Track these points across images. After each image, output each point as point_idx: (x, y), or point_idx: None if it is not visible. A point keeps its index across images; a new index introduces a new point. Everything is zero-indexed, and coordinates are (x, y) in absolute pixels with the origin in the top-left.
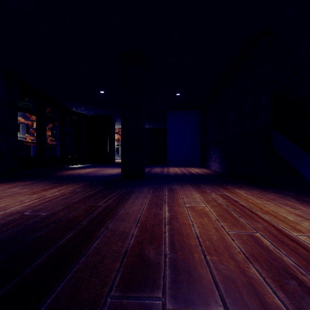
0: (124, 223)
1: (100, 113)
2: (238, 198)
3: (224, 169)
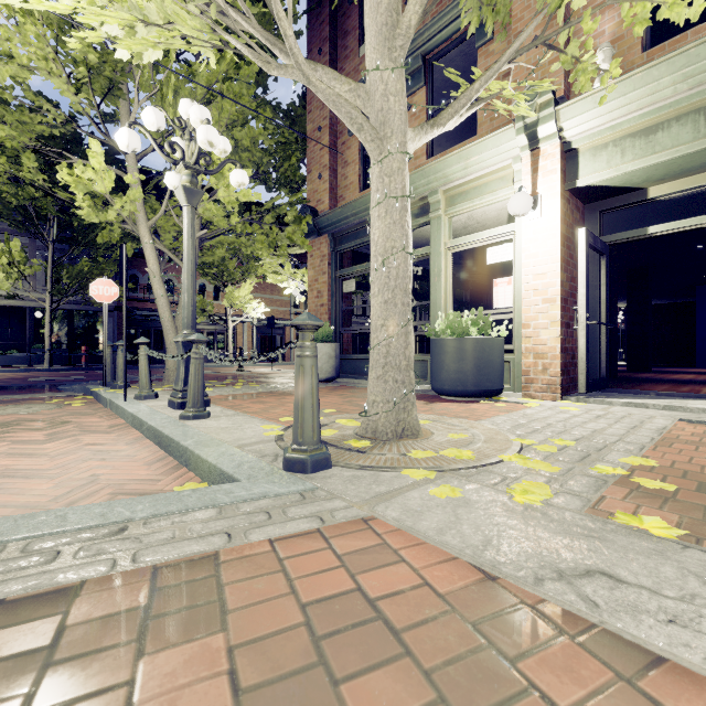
0: (641, 376)
1: None
2: None
3: None
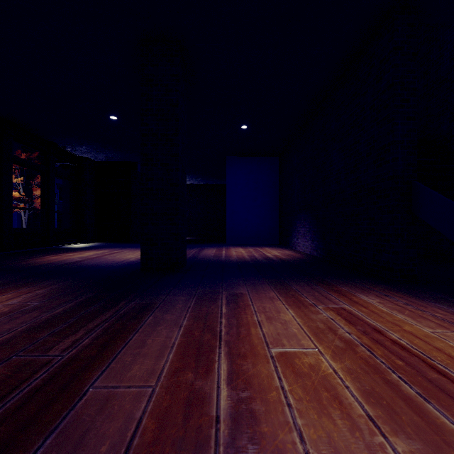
0: None
1: (117, 158)
2: (378, 321)
3: (320, 250)
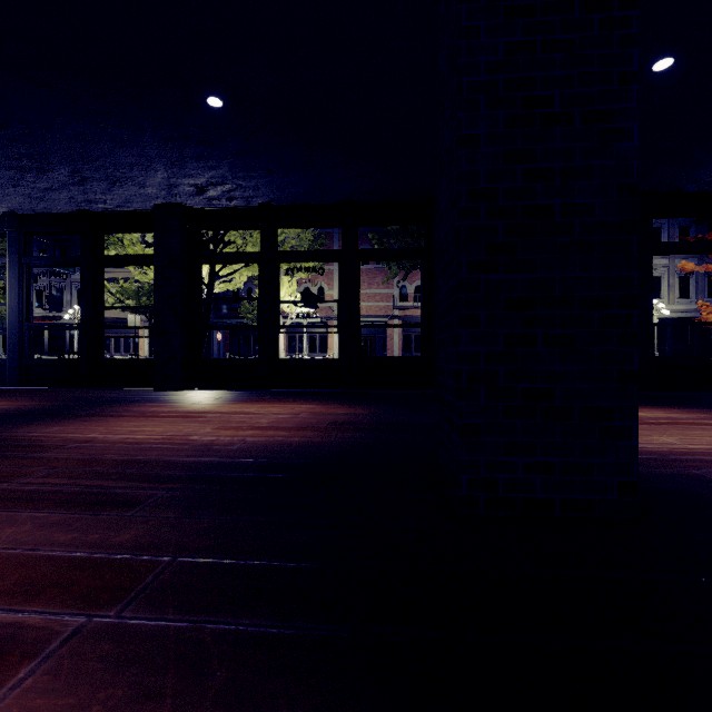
0: None
1: None
2: None
3: None
